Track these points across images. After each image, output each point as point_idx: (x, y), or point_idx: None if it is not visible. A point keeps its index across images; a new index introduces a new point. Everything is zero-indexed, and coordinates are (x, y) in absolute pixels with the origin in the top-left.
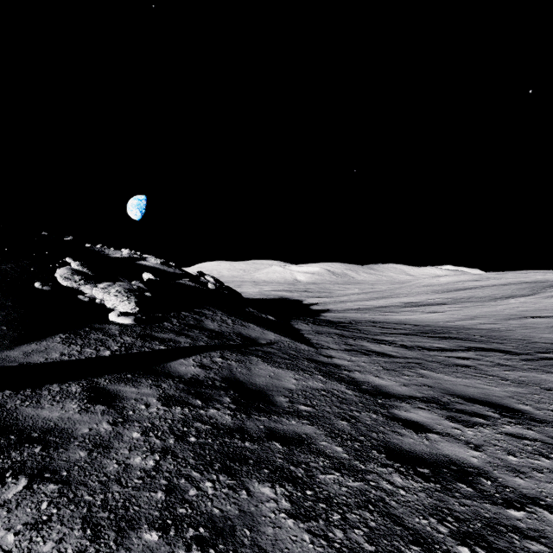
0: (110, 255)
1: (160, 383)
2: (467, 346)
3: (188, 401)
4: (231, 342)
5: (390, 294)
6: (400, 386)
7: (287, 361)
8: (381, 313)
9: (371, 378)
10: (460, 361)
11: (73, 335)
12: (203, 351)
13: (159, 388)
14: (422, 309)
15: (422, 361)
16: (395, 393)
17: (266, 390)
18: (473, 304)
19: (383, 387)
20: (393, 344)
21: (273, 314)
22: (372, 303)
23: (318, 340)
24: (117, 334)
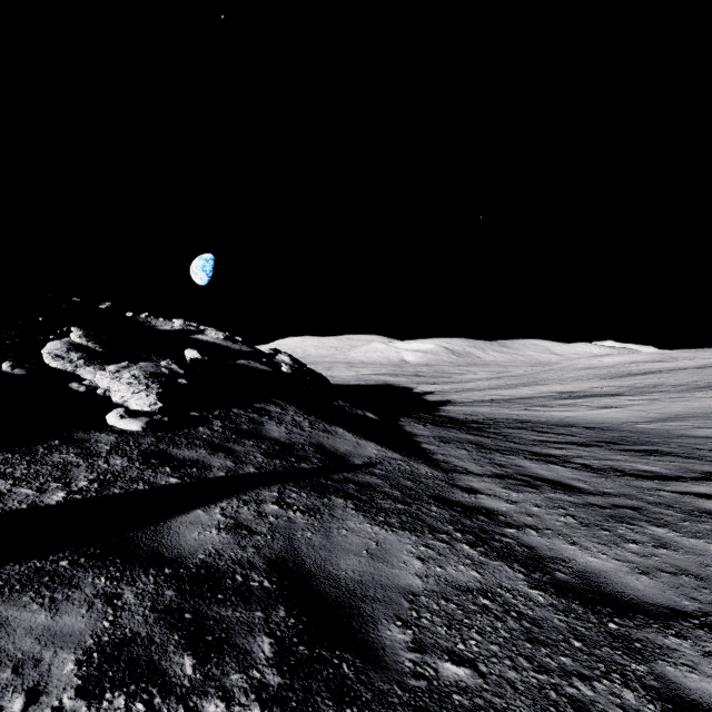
0: (157, 327)
1: (122, 586)
2: (700, 469)
3: (161, 661)
4: (302, 464)
5: (535, 379)
6: (634, 575)
7: (399, 506)
8: (527, 407)
9: (565, 547)
10: (707, 504)
11: (18, 456)
12: (247, 487)
13: (110, 607)
14: (587, 402)
15: (638, 503)
16: (634, 598)
17: (360, 601)
18: (667, 396)
19: (599, 577)
20: (568, 463)
21: (374, 410)
22: (511, 393)
23: (445, 454)
24: (104, 453)
